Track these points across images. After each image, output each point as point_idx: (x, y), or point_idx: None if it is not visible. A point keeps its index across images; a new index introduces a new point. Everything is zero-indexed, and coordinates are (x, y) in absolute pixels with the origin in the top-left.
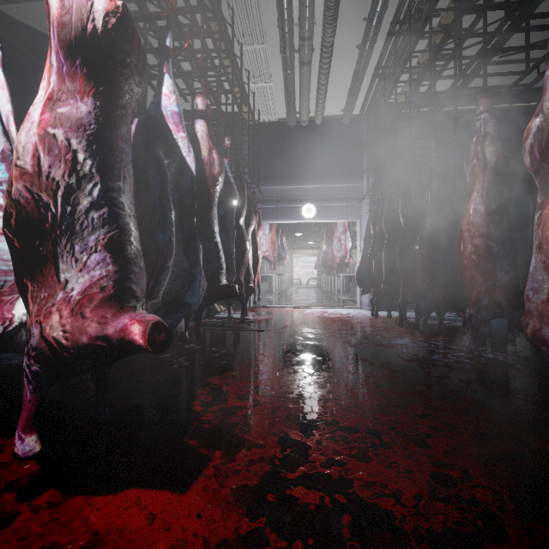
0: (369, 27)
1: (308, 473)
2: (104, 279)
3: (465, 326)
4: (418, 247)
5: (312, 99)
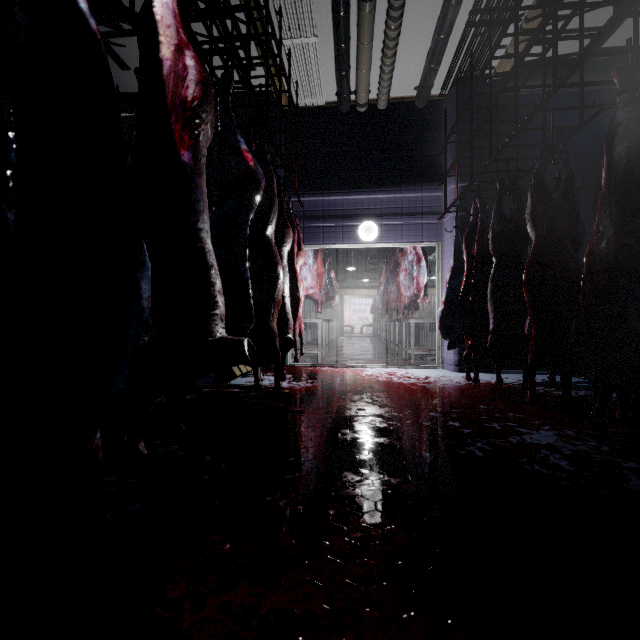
0: None
1: None
2: None
3: (639, 407)
4: (584, 270)
5: (374, 70)
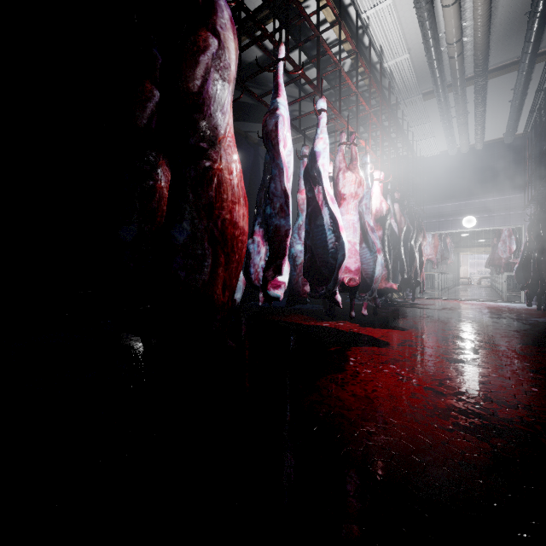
0: (515, 96)
1: (446, 334)
2: (386, 275)
3: None
4: (544, 256)
5: (471, 135)
